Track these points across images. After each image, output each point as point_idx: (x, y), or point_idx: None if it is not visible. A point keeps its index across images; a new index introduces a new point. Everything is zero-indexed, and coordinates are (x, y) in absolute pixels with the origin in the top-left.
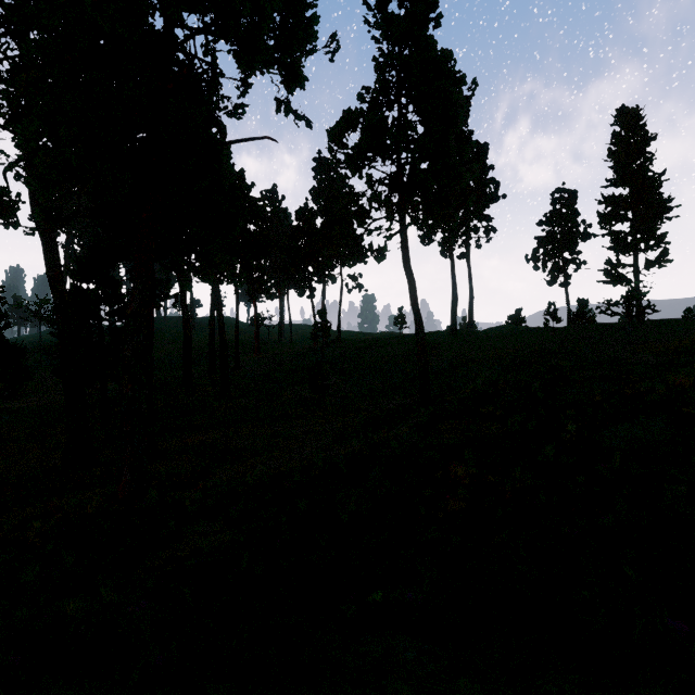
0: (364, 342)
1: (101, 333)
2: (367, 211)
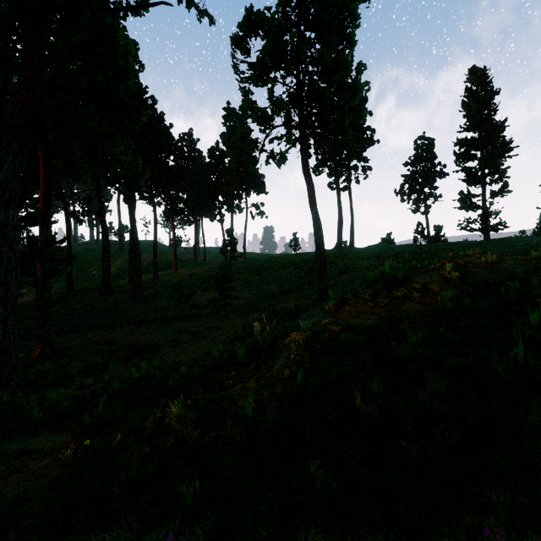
0: (265, 259)
1: None
2: (269, 116)
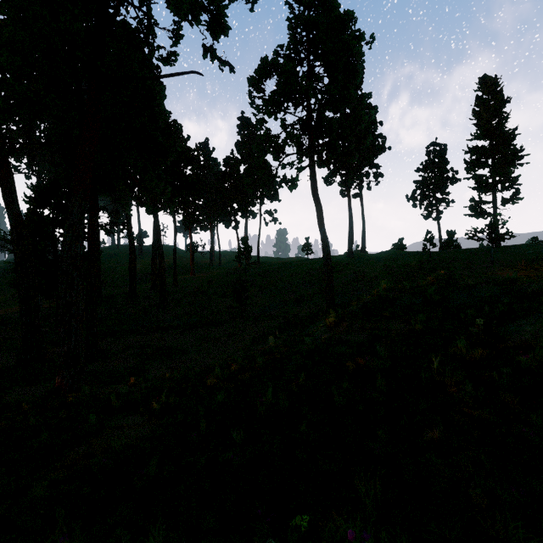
0: (278, 264)
1: (55, 252)
2: (281, 147)
